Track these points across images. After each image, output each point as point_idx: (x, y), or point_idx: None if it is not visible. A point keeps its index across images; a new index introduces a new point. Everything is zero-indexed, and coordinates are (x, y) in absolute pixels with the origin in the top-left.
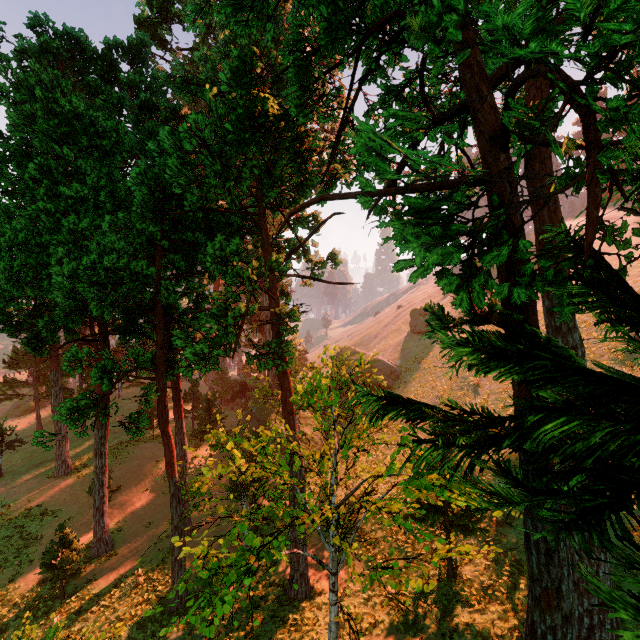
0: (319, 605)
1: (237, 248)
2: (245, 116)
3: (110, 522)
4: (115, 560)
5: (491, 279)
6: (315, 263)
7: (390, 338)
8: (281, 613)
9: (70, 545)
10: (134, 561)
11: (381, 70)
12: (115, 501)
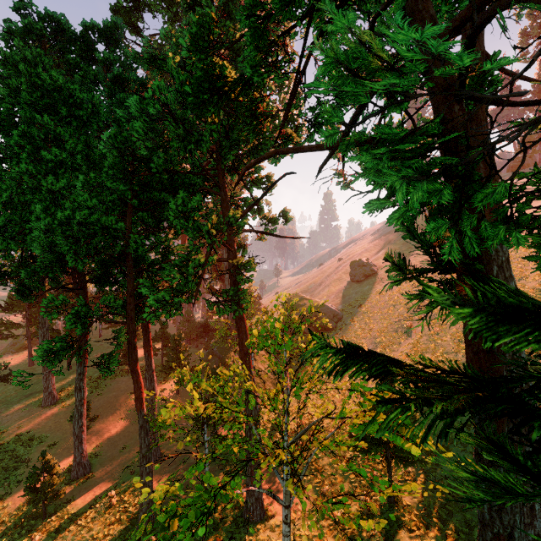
0: (272, 527)
1: (197, 204)
2: (204, 79)
3: (89, 447)
4: (92, 482)
5: (484, 220)
6: (268, 219)
7: (332, 286)
8: (238, 535)
9: (51, 470)
10: (108, 483)
11: (332, 34)
12: (94, 428)
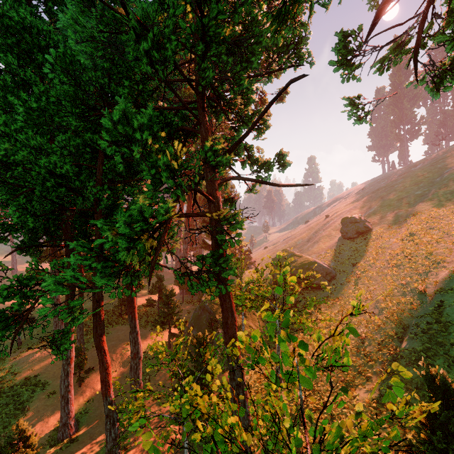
0: None
1: (150, 122)
2: None
3: (82, 401)
4: (74, 448)
5: None
6: (261, 165)
7: (322, 242)
8: None
9: (27, 440)
10: (89, 453)
11: None
12: (90, 379)
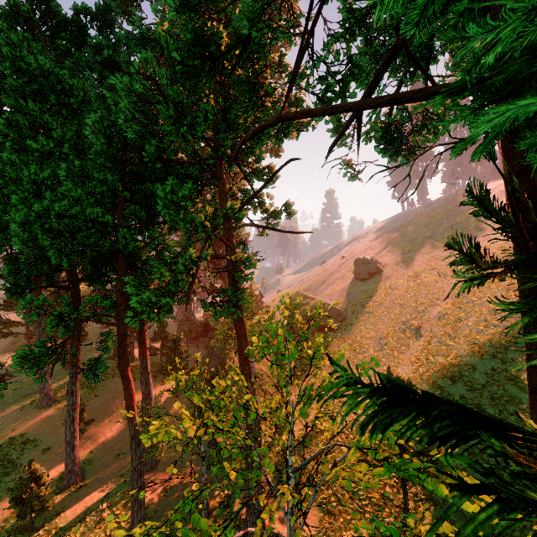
0: None
1: (190, 193)
2: (193, 41)
3: (83, 452)
4: (84, 492)
5: None
6: (270, 213)
7: (336, 284)
8: None
9: (39, 480)
10: (101, 493)
11: None
12: (89, 432)
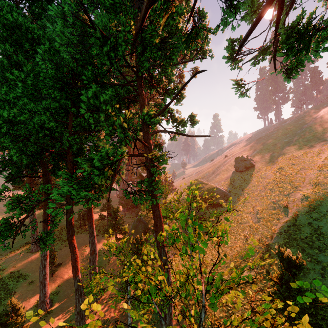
0: None
1: (110, 98)
2: None
3: (53, 286)
4: (50, 317)
5: None
6: (179, 122)
7: (222, 174)
8: None
9: (17, 311)
10: (61, 320)
11: None
12: (59, 271)
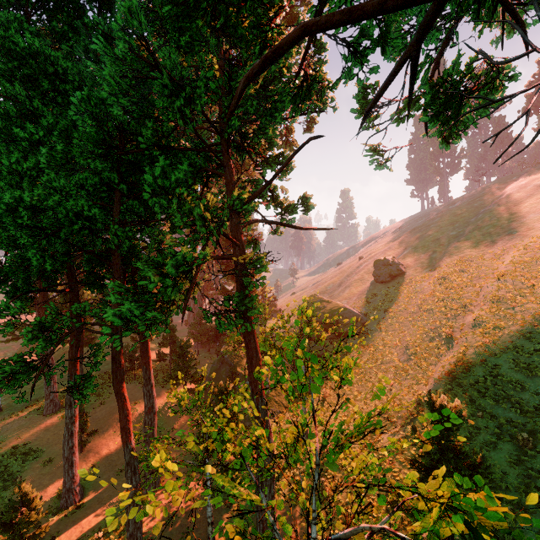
0: None
1: (185, 177)
2: None
3: (85, 467)
4: (82, 513)
5: None
6: (285, 208)
7: (354, 287)
8: None
9: (30, 504)
10: (99, 517)
11: None
12: (92, 443)
